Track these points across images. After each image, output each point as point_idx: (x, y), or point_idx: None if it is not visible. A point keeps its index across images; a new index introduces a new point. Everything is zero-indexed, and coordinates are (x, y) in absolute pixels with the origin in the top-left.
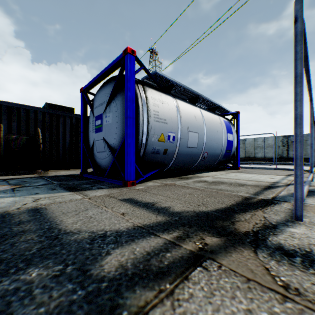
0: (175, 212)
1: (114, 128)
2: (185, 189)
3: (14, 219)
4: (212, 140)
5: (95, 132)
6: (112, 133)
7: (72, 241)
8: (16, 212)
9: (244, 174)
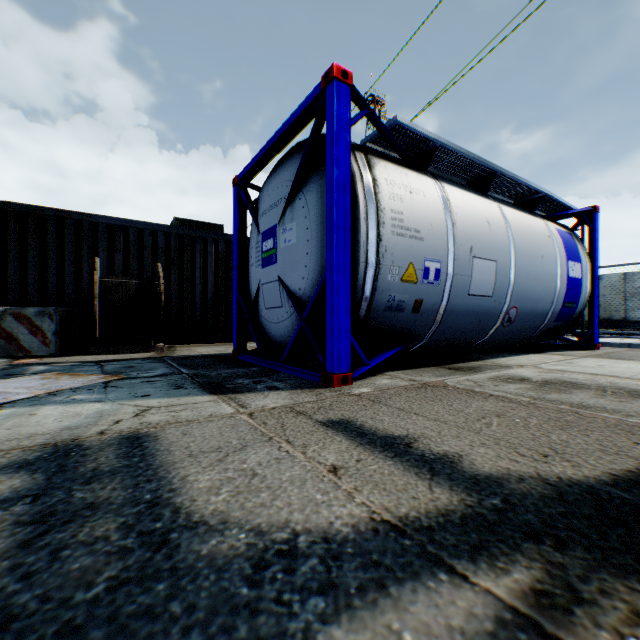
0: (484, 478)
1: (303, 254)
2: (480, 401)
3: (84, 462)
4: (530, 278)
5: (262, 265)
6: (298, 266)
7: (201, 561)
8: (95, 442)
9: (623, 364)
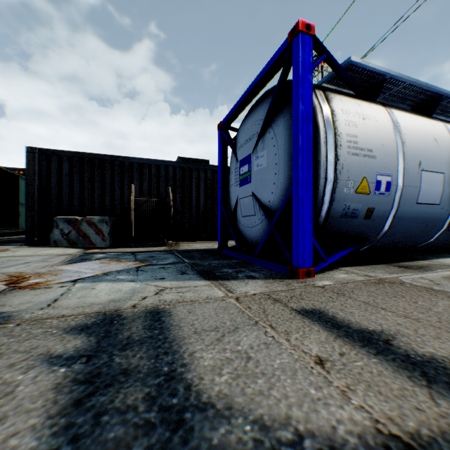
0: None
1: (272, 174)
2: (444, 299)
3: (121, 330)
4: None
5: (240, 185)
6: (268, 184)
7: None
8: (129, 314)
9: None
